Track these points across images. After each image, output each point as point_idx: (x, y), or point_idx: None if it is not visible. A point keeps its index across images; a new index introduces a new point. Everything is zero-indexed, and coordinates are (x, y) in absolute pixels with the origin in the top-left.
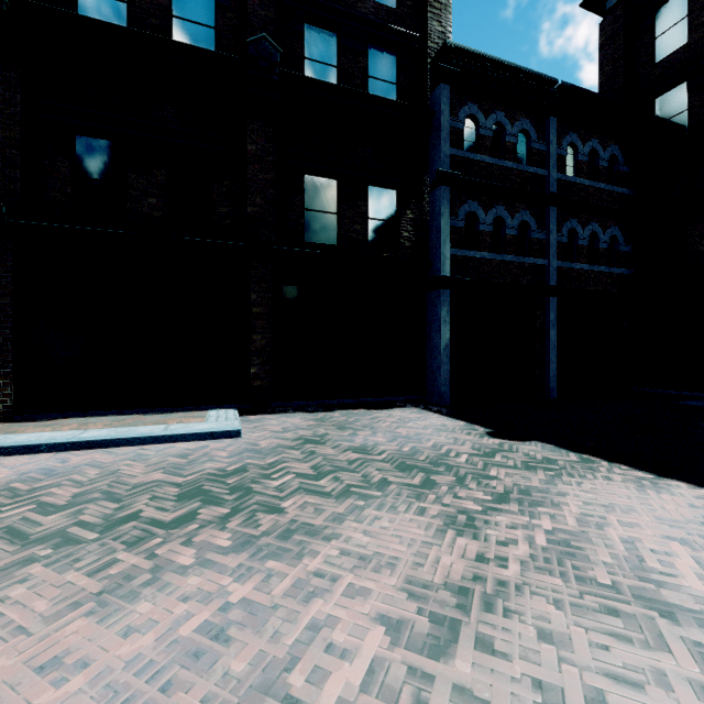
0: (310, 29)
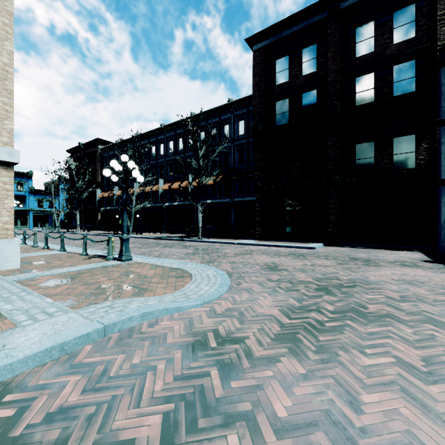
0: (358, 79)
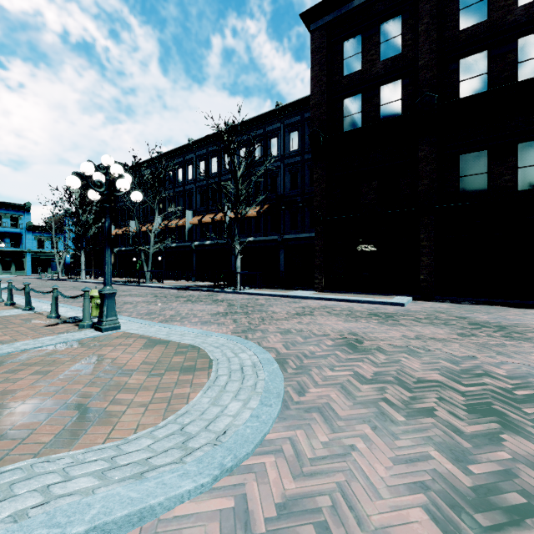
0: (464, 60)
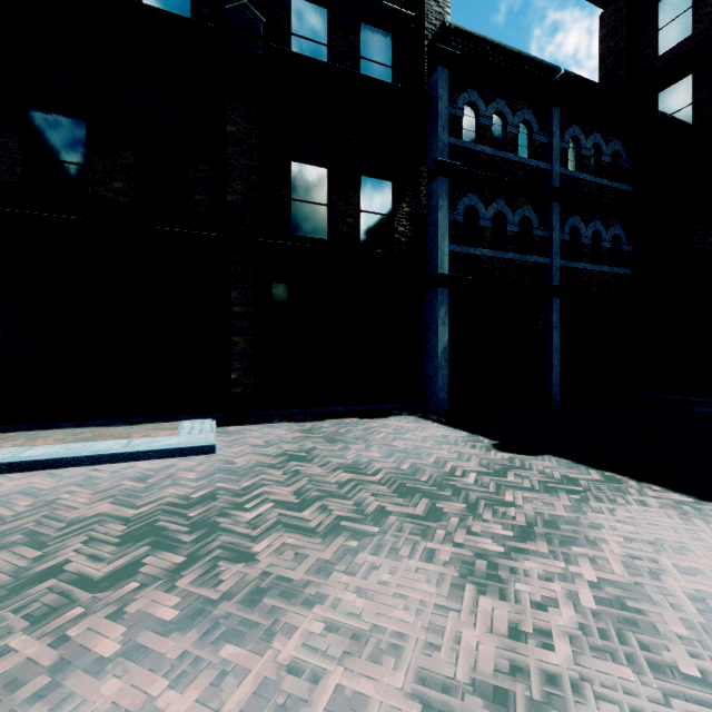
0: (298, 2)
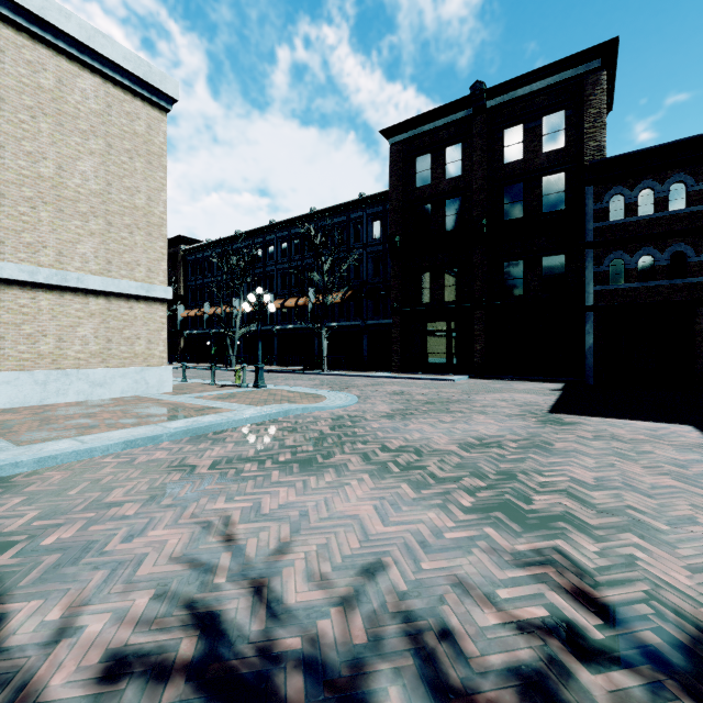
0: (507, 188)
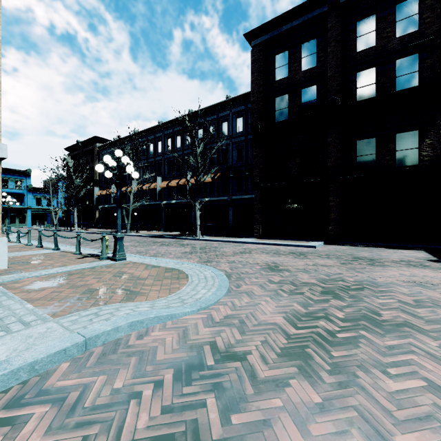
0: (360, 73)
